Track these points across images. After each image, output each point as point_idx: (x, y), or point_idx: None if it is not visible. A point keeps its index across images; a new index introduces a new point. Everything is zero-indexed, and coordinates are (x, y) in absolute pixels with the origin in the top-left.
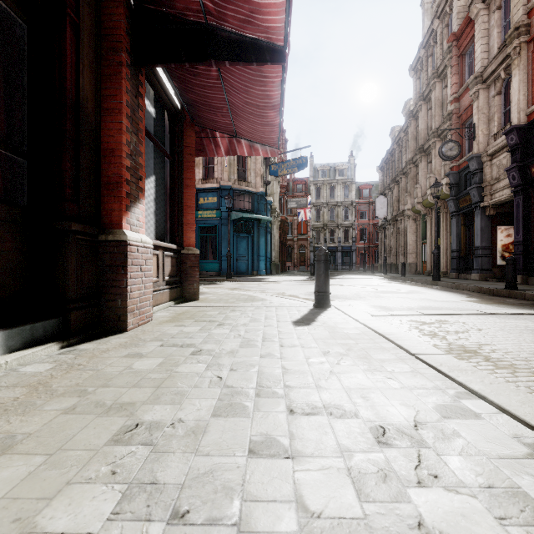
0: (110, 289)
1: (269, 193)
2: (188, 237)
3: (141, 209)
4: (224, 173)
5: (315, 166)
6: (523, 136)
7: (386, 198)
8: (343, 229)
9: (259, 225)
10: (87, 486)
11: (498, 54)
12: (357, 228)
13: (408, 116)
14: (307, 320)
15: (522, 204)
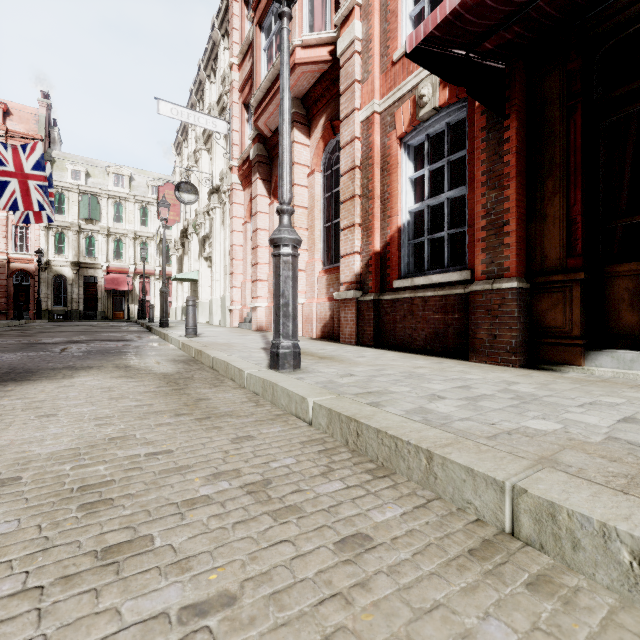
0: None
1: None
2: None
3: None
4: None
5: None
6: None
7: None
8: None
9: None
10: (481, 377)
11: None
12: None
13: None
14: None
15: None
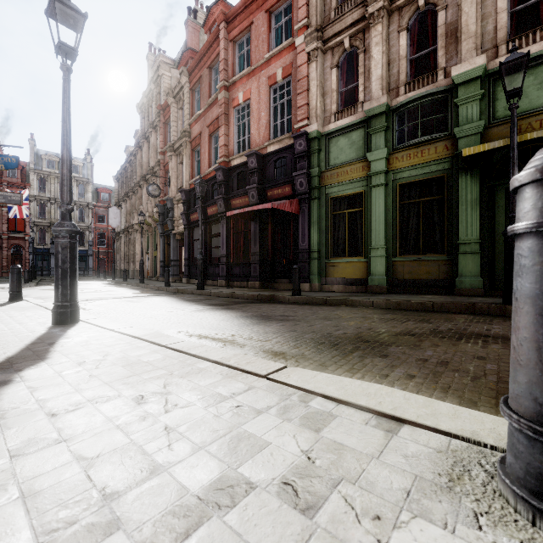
0: None
1: None
2: None
3: None
4: None
5: (39, 151)
6: (188, 196)
7: (120, 210)
8: None
9: None
10: None
11: (179, 139)
12: (95, 231)
13: (136, 145)
14: None
15: (188, 236)
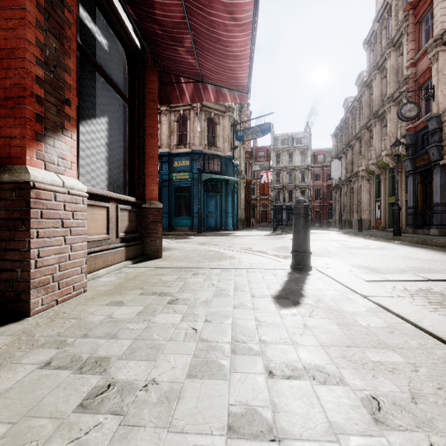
0: (6, 253)
1: (235, 158)
2: (150, 190)
3: (68, 144)
4: (195, 139)
5: (275, 135)
6: None
7: (341, 162)
8: (300, 190)
9: (227, 185)
10: None
11: None
12: (312, 189)
13: (362, 86)
14: (292, 294)
15: None
